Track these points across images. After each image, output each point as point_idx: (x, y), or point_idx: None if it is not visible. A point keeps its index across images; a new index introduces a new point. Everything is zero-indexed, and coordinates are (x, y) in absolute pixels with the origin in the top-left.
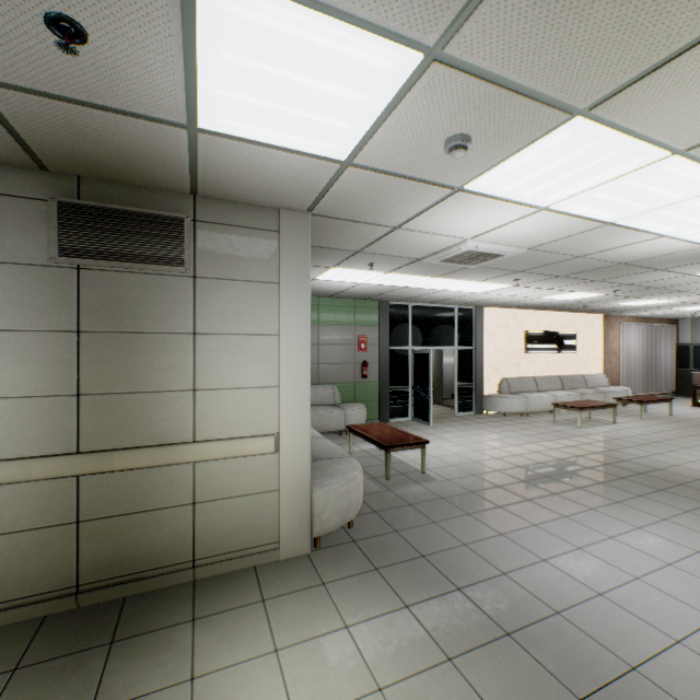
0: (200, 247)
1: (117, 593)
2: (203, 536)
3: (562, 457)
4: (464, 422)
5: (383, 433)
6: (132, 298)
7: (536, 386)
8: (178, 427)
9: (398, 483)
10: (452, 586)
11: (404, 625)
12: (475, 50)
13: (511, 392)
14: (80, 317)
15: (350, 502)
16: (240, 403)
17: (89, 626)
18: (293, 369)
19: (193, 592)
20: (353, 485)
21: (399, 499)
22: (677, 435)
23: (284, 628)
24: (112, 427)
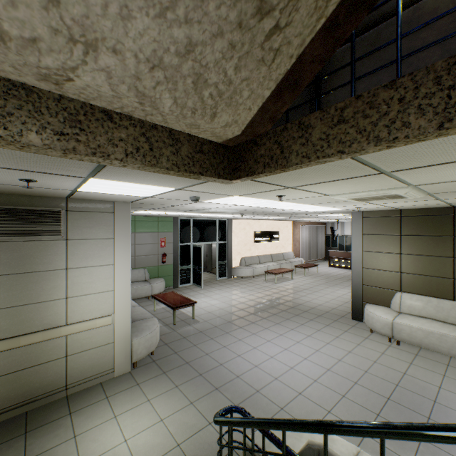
0: (70, 224)
1: (22, 410)
2: (72, 372)
3: (263, 302)
4: (221, 284)
5: (173, 299)
6: (31, 254)
7: (259, 261)
8: (58, 318)
9: (180, 326)
10: (198, 374)
11: (174, 394)
12: (193, 189)
13: (246, 265)
14: None
15: (152, 342)
16: (92, 301)
17: (9, 429)
18: (122, 280)
19: (67, 401)
20: (154, 333)
21: (179, 335)
22: (315, 285)
23: (119, 407)
24: (18, 323)
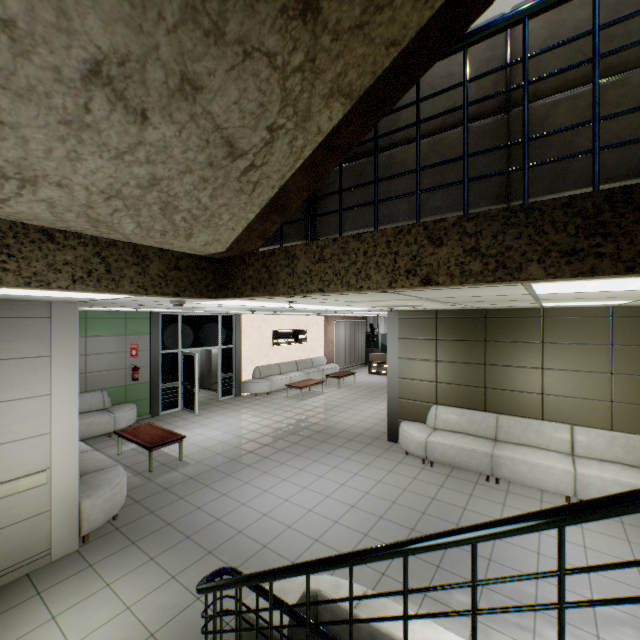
0: None
1: None
2: None
3: (281, 428)
4: (224, 406)
5: (149, 435)
6: None
7: (280, 370)
8: None
9: (160, 474)
10: (184, 537)
11: (149, 569)
12: None
13: (262, 377)
14: None
15: (115, 502)
16: (13, 452)
17: None
18: (64, 417)
19: None
20: (118, 488)
21: (159, 486)
22: (350, 399)
23: (60, 603)
24: None
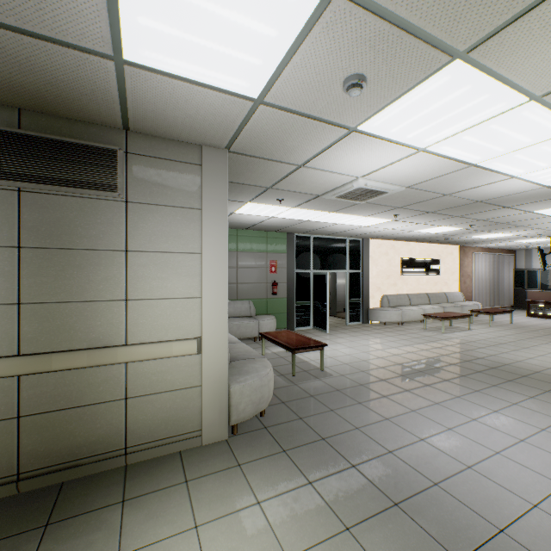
0: (132, 176)
1: (55, 479)
2: (135, 427)
3: (432, 356)
4: (354, 330)
5: (289, 338)
6: (70, 218)
7: (409, 301)
8: (112, 332)
9: (302, 379)
10: (348, 464)
11: (308, 499)
12: None
13: (390, 306)
14: (20, 234)
15: (262, 395)
16: (167, 311)
17: (27, 510)
18: (214, 282)
19: (124, 476)
20: (265, 380)
21: (303, 391)
22: (518, 338)
23: (204, 506)
24: (50, 332)
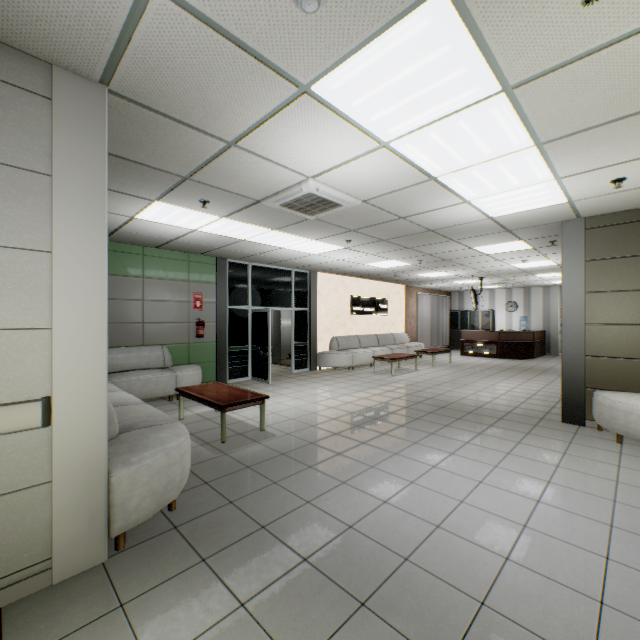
0: None
1: None
2: None
3: (385, 401)
4: (301, 378)
5: (219, 393)
6: None
7: (359, 343)
8: None
9: (236, 445)
10: (297, 559)
11: (238, 636)
12: None
13: (340, 349)
14: None
15: (171, 478)
16: None
17: None
18: (78, 303)
19: None
20: (176, 455)
21: (236, 462)
22: (458, 376)
23: None
24: None
